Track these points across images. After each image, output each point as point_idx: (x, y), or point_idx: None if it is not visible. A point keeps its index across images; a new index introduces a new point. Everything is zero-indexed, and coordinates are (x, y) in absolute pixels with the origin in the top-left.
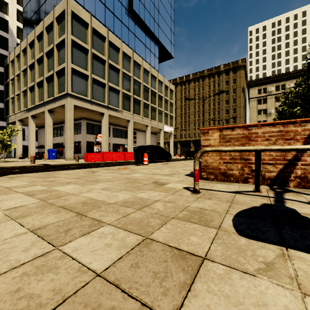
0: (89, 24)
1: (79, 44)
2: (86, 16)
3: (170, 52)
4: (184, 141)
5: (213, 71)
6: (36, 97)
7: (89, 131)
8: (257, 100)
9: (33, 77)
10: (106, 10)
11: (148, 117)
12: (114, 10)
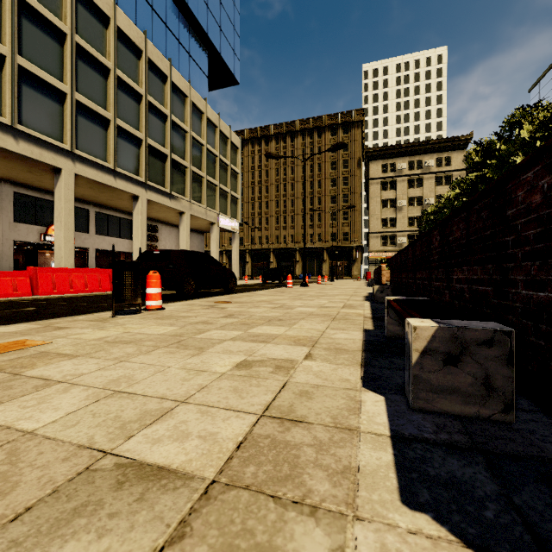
0: None
1: None
2: None
3: (233, 70)
4: (258, 250)
5: (311, 125)
6: None
7: (23, 217)
8: (381, 182)
9: None
10: None
11: (184, 194)
12: None
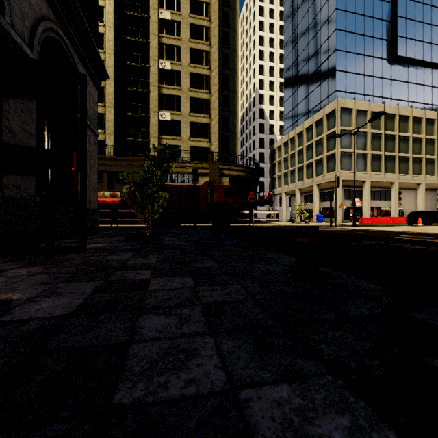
0: (353, 109)
1: (345, 130)
2: (351, 103)
3: None
4: None
5: None
6: (304, 175)
7: (346, 197)
8: None
9: (300, 159)
10: (365, 79)
11: (420, 173)
12: (374, 72)
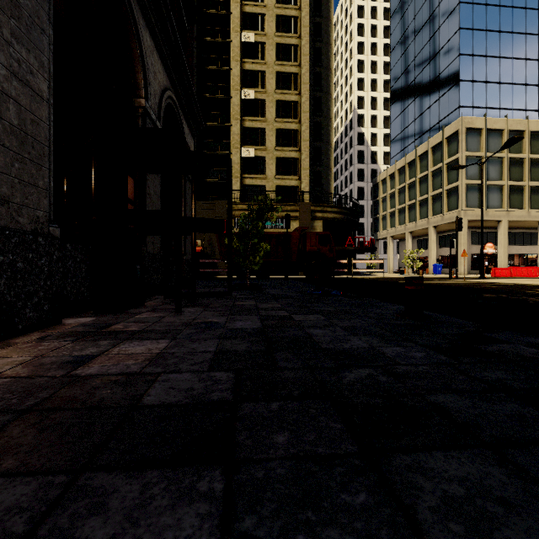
0: (483, 128)
1: (473, 156)
2: (480, 121)
3: None
4: None
5: None
6: (417, 214)
7: (473, 242)
8: None
9: (411, 195)
10: (500, 88)
11: None
12: (513, 78)
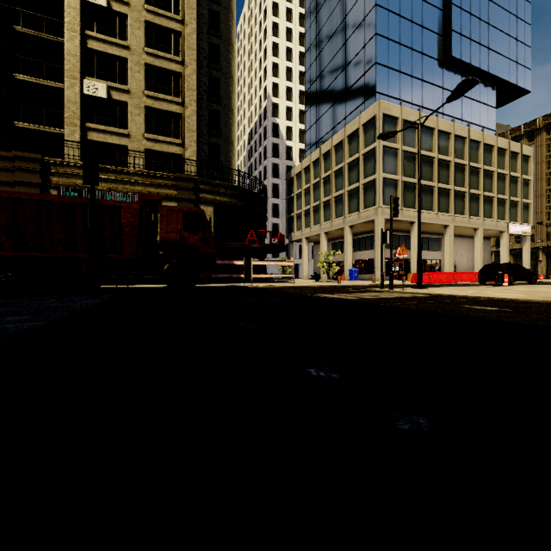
0: (399, 118)
1: (390, 147)
2: (397, 110)
3: (522, 84)
4: None
5: None
6: (333, 212)
7: (387, 245)
8: None
9: (326, 190)
10: (412, 81)
11: (478, 215)
12: (423, 75)
